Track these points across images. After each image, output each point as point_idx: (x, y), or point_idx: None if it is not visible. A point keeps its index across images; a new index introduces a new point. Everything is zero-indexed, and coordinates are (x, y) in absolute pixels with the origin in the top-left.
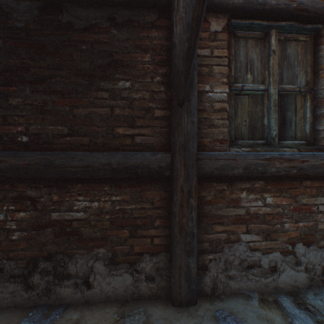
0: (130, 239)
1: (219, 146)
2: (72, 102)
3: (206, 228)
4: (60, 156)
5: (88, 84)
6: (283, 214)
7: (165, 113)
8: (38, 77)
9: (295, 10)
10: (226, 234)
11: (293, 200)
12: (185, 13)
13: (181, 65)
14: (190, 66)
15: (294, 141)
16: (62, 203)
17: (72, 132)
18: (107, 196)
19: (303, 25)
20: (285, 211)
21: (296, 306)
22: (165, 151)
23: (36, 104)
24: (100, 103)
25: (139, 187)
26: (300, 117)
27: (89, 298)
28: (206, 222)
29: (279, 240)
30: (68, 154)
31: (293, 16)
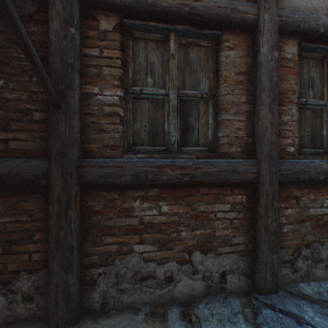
0: (4, 256)
1: (110, 152)
2: None
3: (95, 240)
4: None
5: None
6: (179, 222)
7: (46, 116)
8: None
9: (189, 14)
10: (117, 246)
11: (191, 208)
12: (63, 8)
13: (58, 64)
14: (35, 64)
15: (196, 147)
16: None
17: None
18: None
19: (201, 30)
20: (182, 219)
21: (180, 318)
22: (46, 157)
23: None
24: None
25: (15, 197)
26: (203, 123)
27: None
28: (95, 234)
29: (175, 249)
30: None
31: (189, 20)
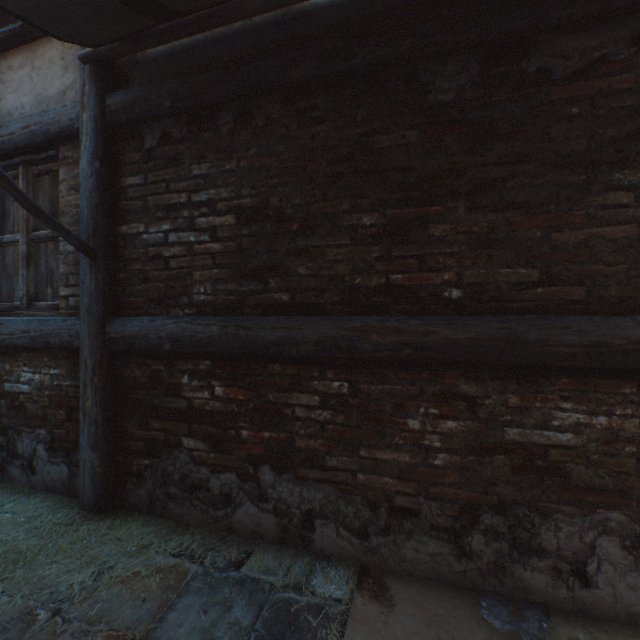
0: None
1: None
2: (547, 219)
3: None
4: (536, 324)
5: (582, 182)
6: None
7: None
8: (478, 183)
9: None
10: None
11: None
12: None
13: None
14: None
15: None
16: (525, 411)
17: (546, 278)
18: (627, 406)
19: None
20: None
21: None
22: None
23: (475, 230)
24: (612, 216)
25: None
26: None
27: (585, 605)
28: None
29: None
30: (553, 320)
31: None
